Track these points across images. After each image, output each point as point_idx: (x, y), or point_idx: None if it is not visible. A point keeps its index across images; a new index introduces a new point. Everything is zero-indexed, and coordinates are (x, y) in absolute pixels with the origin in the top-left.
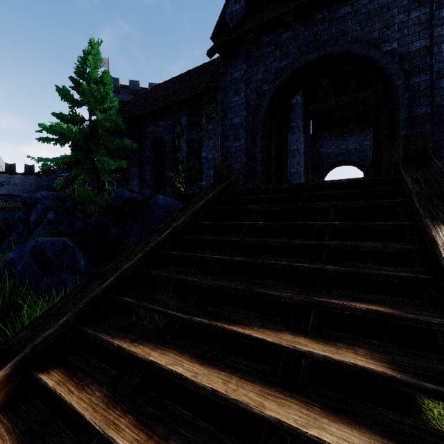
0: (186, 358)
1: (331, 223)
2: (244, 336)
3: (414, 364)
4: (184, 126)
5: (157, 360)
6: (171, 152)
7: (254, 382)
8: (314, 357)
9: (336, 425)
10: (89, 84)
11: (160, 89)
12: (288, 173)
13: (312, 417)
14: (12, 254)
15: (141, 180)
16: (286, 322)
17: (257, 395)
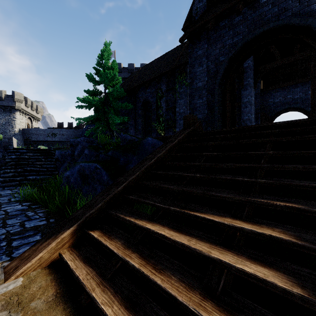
0: (166, 228)
1: (266, 152)
2: (201, 218)
3: (314, 238)
4: (163, 91)
5: (150, 227)
6: (155, 110)
7: (206, 242)
8: (244, 230)
9: (254, 265)
10: (104, 70)
11: (148, 67)
12: (241, 119)
13: (240, 260)
14: (68, 173)
15: (136, 129)
16: (229, 213)
17: (207, 247)
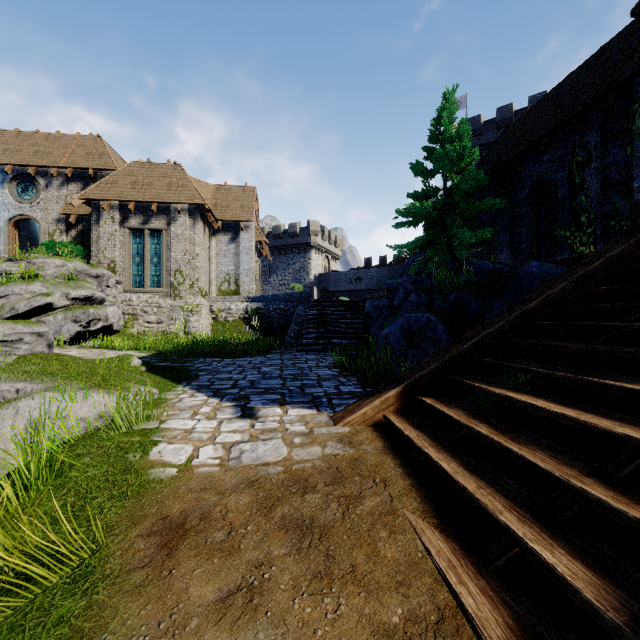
0: (542, 400)
1: None
2: (615, 387)
3: None
4: (591, 147)
5: (511, 395)
6: (566, 198)
7: (616, 421)
8: None
9: None
10: (443, 146)
11: (546, 103)
12: None
13: None
14: (386, 330)
15: (513, 250)
16: None
17: (612, 424)
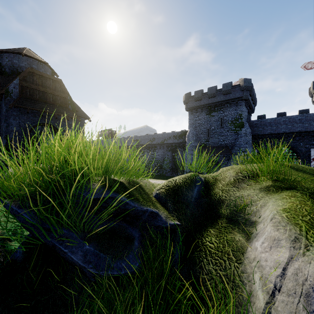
0: None
1: None
2: None
3: None
4: None
5: None
6: None
7: None
8: None
9: None
10: None
11: None
12: None
13: None
14: None
15: None
16: None
17: None
